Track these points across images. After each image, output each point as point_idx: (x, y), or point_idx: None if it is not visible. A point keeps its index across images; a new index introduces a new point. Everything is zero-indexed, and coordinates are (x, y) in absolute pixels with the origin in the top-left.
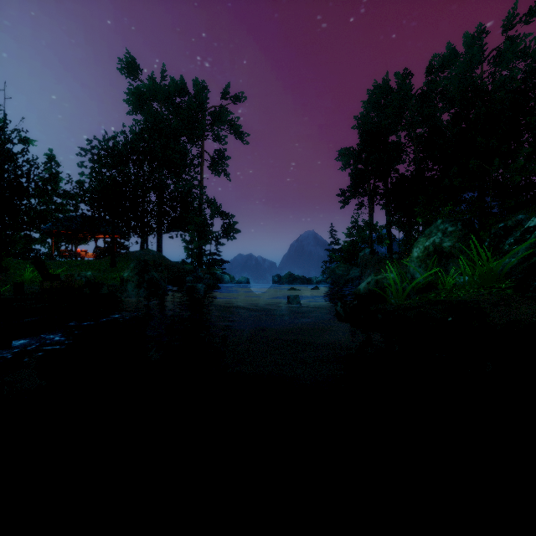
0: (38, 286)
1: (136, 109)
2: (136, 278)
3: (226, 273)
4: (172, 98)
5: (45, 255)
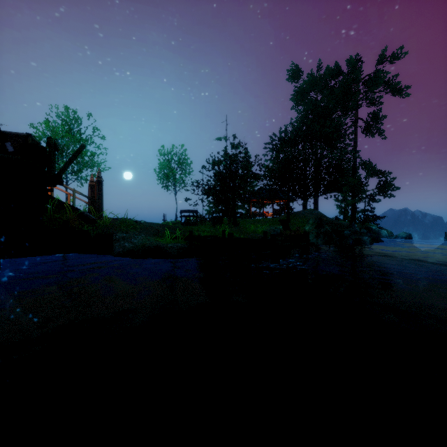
0: (257, 234)
1: (298, 102)
2: (314, 231)
3: (382, 228)
4: (327, 83)
5: (244, 215)
